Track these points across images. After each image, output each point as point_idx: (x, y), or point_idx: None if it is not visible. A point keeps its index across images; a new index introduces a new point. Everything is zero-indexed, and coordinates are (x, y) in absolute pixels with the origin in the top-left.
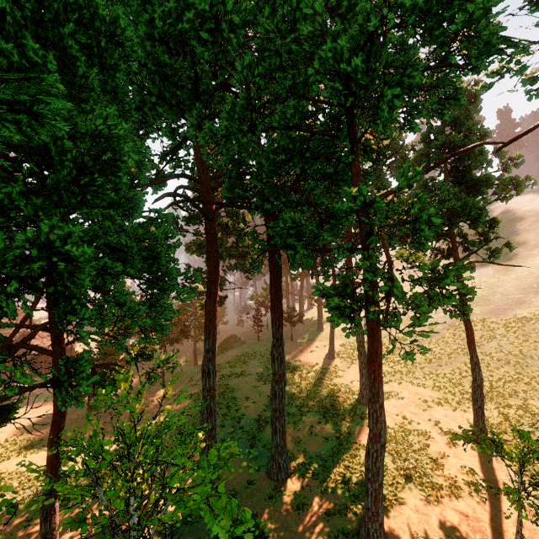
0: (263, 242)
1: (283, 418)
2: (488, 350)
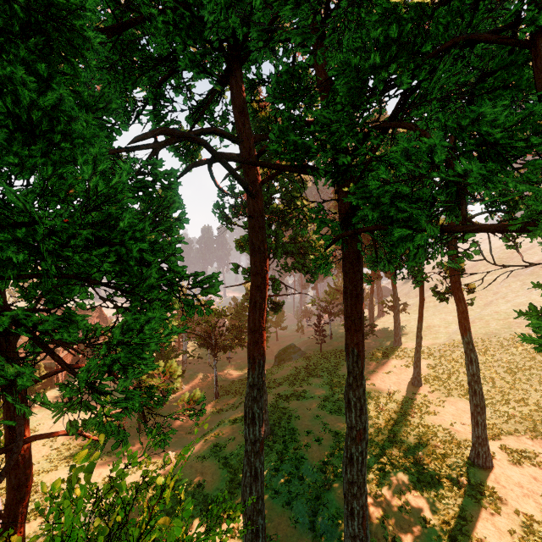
0: (335, 223)
1: (363, 495)
2: None
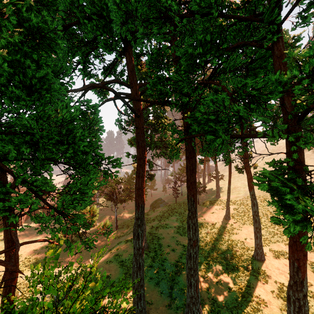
0: (181, 131)
1: (196, 275)
2: None
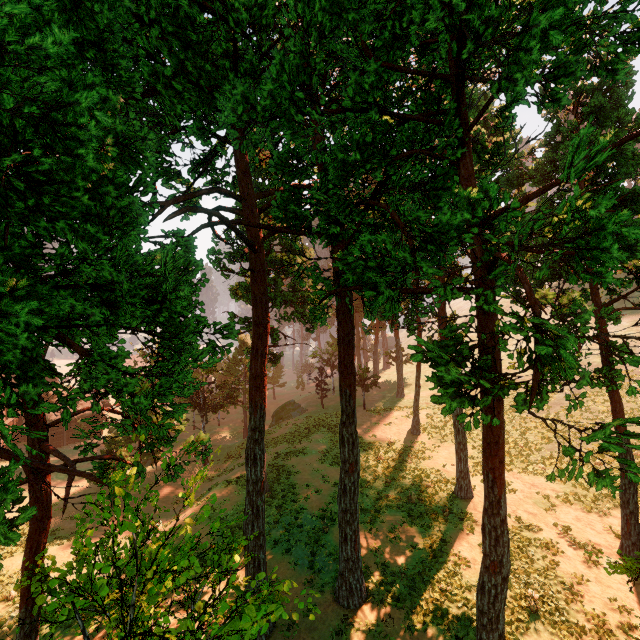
0: (328, 280)
1: (355, 521)
2: (631, 428)
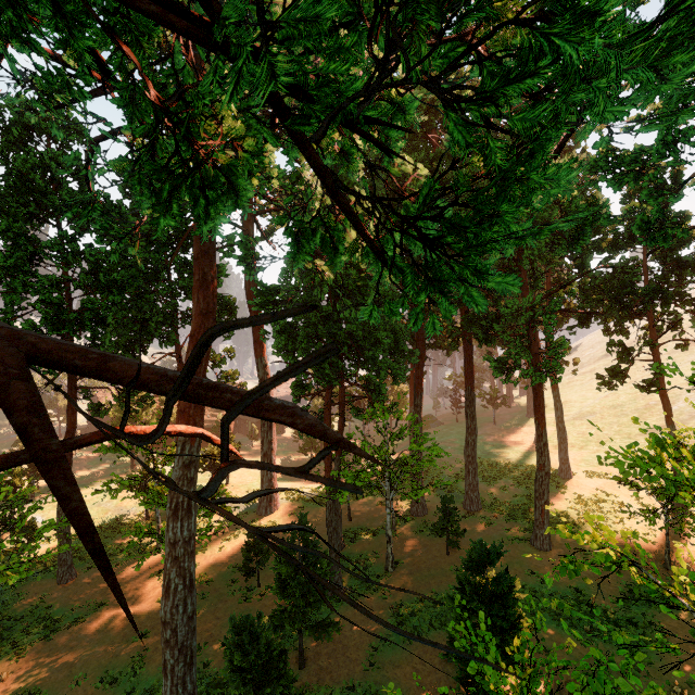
0: (457, 328)
1: (475, 463)
2: None
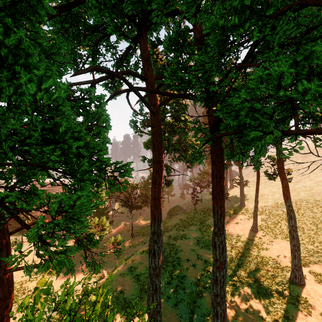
0: (207, 130)
1: (224, 303)
2: None
